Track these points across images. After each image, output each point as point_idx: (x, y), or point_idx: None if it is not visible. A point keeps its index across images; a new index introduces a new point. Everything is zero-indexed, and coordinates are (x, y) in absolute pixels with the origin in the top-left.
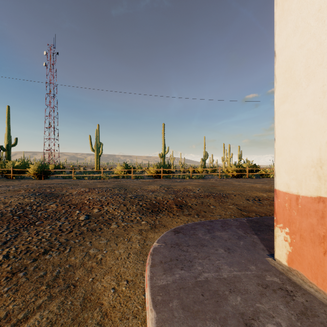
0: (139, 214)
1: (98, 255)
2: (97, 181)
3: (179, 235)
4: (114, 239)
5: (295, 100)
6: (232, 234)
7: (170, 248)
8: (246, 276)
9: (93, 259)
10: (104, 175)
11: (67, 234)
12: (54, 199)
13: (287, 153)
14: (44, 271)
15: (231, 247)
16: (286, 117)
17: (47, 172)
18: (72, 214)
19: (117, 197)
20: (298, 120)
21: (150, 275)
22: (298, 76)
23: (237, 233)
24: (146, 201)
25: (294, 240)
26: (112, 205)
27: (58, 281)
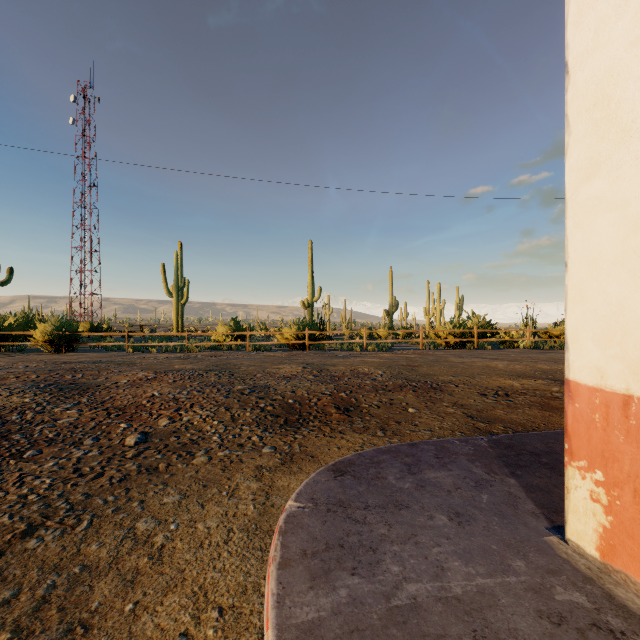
0: (257, 430)
1: (157, 535)
2: (175, 356)
3: (345, 480)
4: (197, 493)
5: (621, 171)
6: (461, 475)
7: (325, 515)
8: (506, 590)
9: (143, 548)
10: (191, 344)
11: (90, 481)
12: (76, 397)
13: (598, 296)
14: (14, 585)
15: (462, 508)
16: (596, 213)
17: (73, 339)
18: (111, 430)
19: (213, 391)
20: (628, 219)
21: (277, 593)
22: (629, 113)
23: (473, 473)
24: (275, 398)
25: (618, 502)
26: (200, 408)
27: (45, 616)
